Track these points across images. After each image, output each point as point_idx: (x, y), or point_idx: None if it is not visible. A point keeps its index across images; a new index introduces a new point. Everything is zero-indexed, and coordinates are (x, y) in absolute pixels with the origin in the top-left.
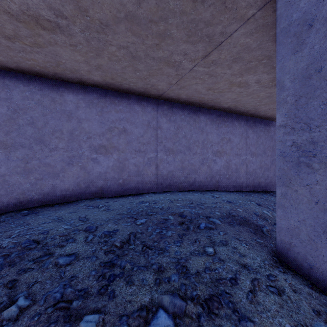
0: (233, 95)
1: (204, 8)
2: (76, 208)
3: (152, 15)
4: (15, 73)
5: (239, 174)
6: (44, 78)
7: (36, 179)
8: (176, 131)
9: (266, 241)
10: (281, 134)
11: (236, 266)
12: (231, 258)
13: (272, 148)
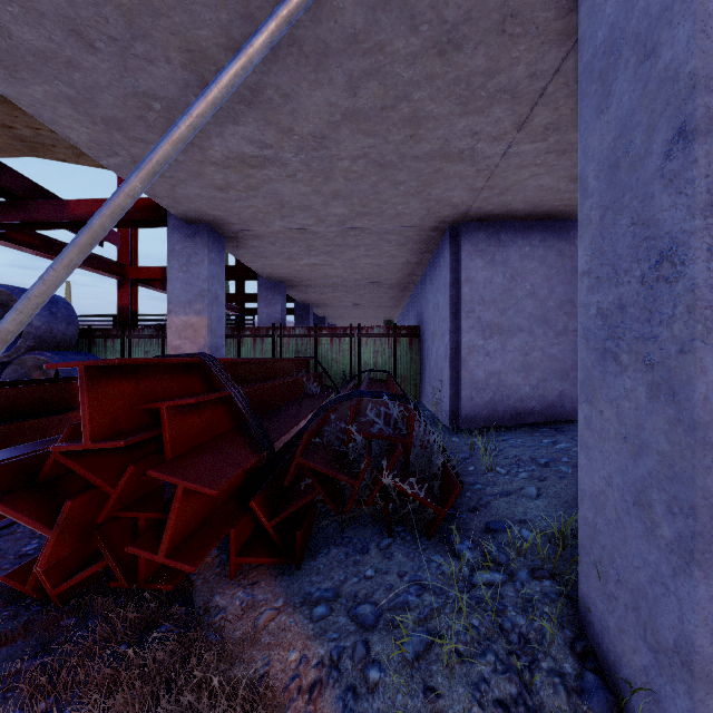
0: None
1: None
2: None
3: None
4: (512, 222)
5: None
6: (548, 221)
7: (537, 380)
8: None
9: None
10: None
11: None
12: None
13: None
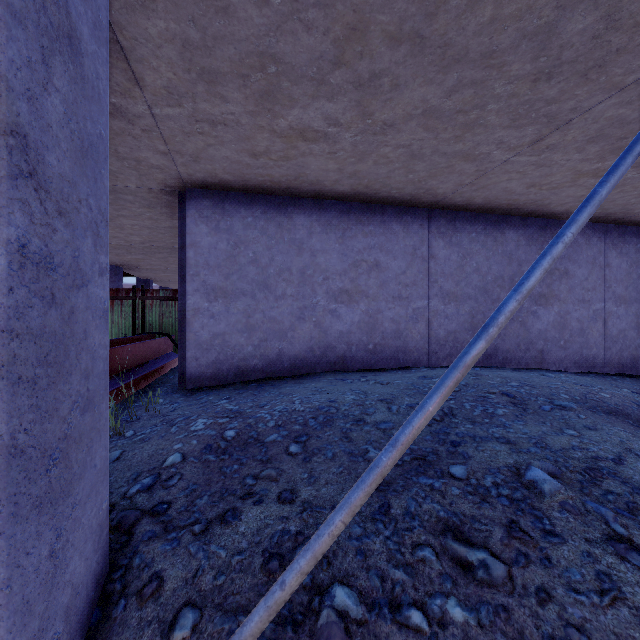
0: (580, 190)
1: (548, 86)
2: (328, 381)
3: (462, 105)
4: (236, 193)
5: (587, 339)
6: (269, 196)
7: (259, 340)
8: (461, 261)
9: None
10: None
11: (618, 450)
12: (607, 442)
13: None
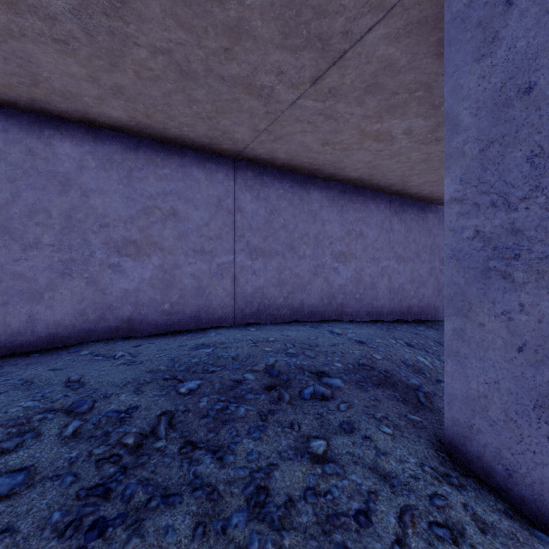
0: (367, 155)
1: None
2: (71, 360)
3: None
4: None
5: (377, 292)
6: (12, 110)
7: None
8: (269, 216)
9: (425, 417)
10: (453, 216)
11: (369, 480)
12: (359, 463)
13: (430, 249)
